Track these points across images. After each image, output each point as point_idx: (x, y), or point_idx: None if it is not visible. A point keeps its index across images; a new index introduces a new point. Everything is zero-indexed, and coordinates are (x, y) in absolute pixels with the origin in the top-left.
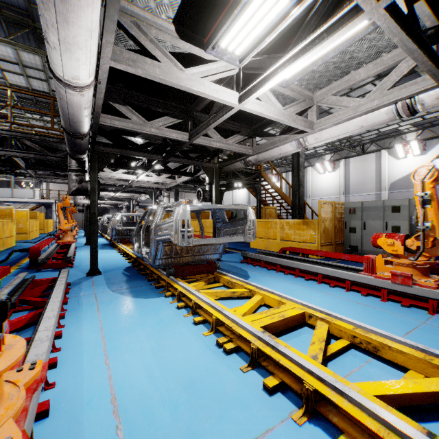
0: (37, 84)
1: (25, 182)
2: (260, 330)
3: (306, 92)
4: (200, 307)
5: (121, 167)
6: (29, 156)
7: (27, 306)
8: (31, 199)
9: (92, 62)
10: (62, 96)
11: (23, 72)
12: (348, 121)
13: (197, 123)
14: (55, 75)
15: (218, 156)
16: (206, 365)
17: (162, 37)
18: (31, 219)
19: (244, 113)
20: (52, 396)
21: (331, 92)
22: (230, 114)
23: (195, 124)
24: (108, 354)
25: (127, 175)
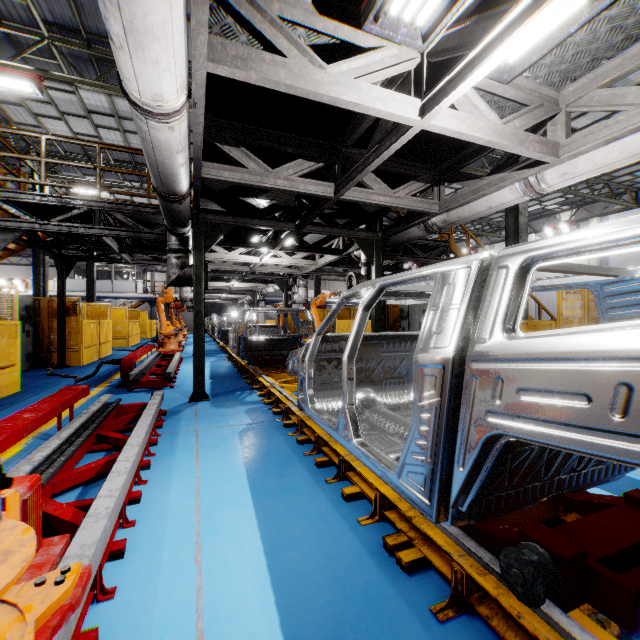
0: (135, 141)
1: (127, 272)
2: (468, 531)
3: (544, 90)
4: (353, 468)
5: (237, 244)
6: (119, 235)
7: (103, 445)
8: (132, 294)
9: (179, 68)
10: (145, 134)
11: (119, 126)
12: (635, 133)
13: (347, 166)
14: (130, 98)
15: (380, 221)
16: (365, 592)
17: (289, 16)
18: (131, 320)
19: (426, 144)
20: (106, 615)
21: (598, 82)
22: (404, 141)
23: (344, 170)
24: (202, 543)
25: (247, 257)
